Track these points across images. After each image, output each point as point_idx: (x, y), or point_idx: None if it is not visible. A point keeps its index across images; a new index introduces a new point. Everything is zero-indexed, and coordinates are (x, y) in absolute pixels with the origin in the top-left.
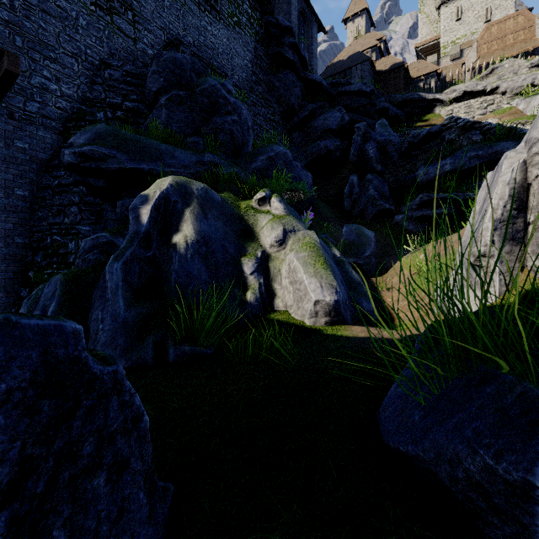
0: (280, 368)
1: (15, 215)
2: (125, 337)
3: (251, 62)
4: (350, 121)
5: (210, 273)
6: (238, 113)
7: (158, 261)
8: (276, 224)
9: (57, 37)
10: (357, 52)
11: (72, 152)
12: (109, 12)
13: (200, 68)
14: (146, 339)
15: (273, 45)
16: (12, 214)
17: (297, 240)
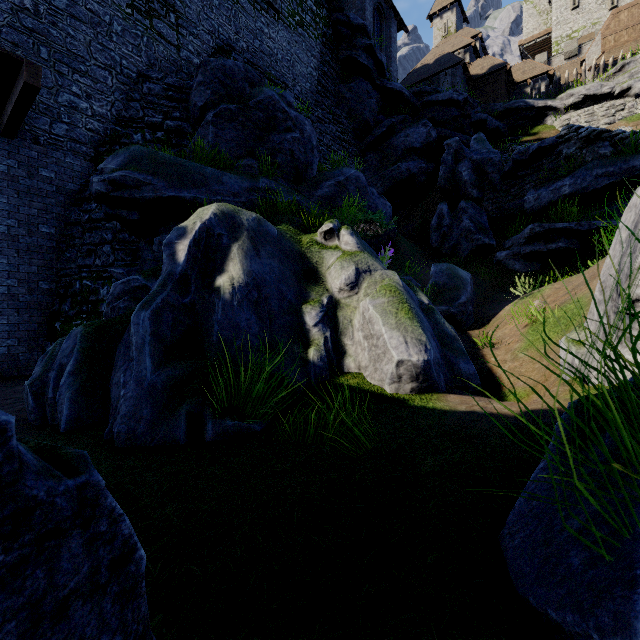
0: (352, 455)
1: (40, 256)
2: (151, 407)
3: (316, 70)
4: (438, 138)
5: (262, 324)
6: (300, 129)
7: (197, 309)
8: (347, 262)
9: (88, 46)
10: (446, 54)
11: (102, 180)
12: (148, 15)
13: (254, 77)
14: (178, 410)
15: (343, 49)
16: (36, 255)
17: (374, 282)
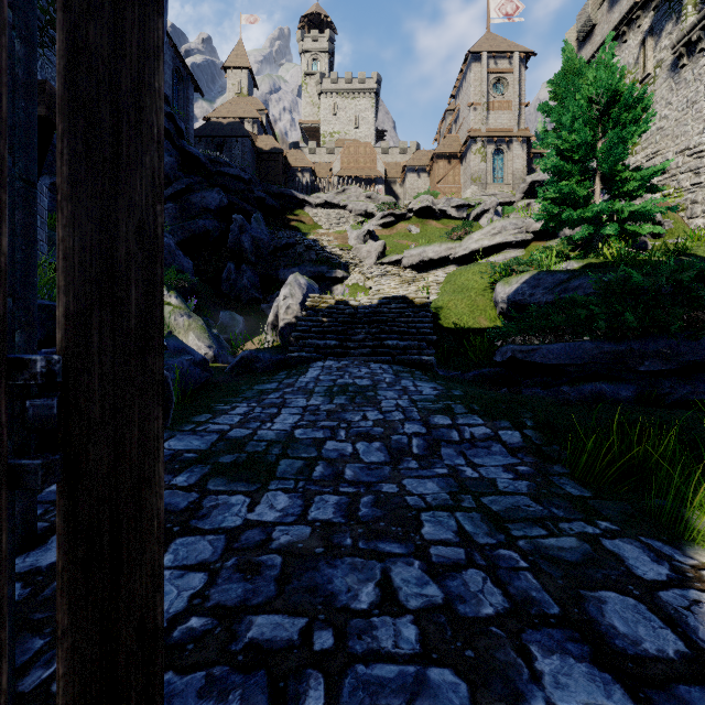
0: None
1: None
2: None
3: None
4: (230, 202)
5: None
6: None
7: None
8: (178, 313)
9: None
10: (238, 122)
11: None
12: None
13: None
14: None
15: None
16: None
17: (192, 323)
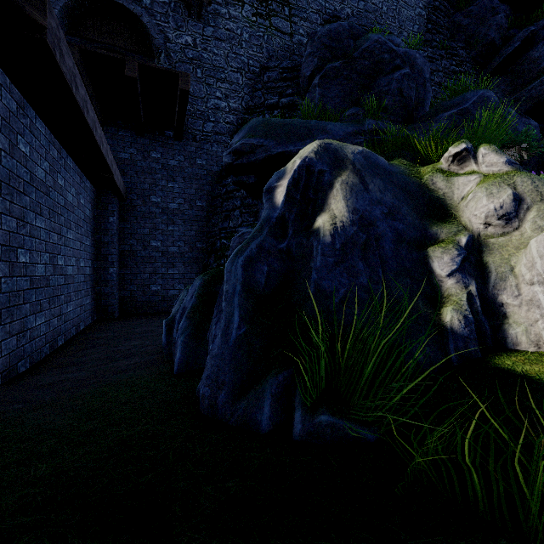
0: None
1: (196, 223)
2: (234, 371)
3: (425, 8)
4: None
5: (371, 273)
6: (410, 65)
7: (294, 255)
8: (495, 186)
9: (226, 58)
10: None
11: (228, 153)
12: (268, 16)
13: (358, 31)
14: (262, 383)
15: None
16: (194, 223)
17: None
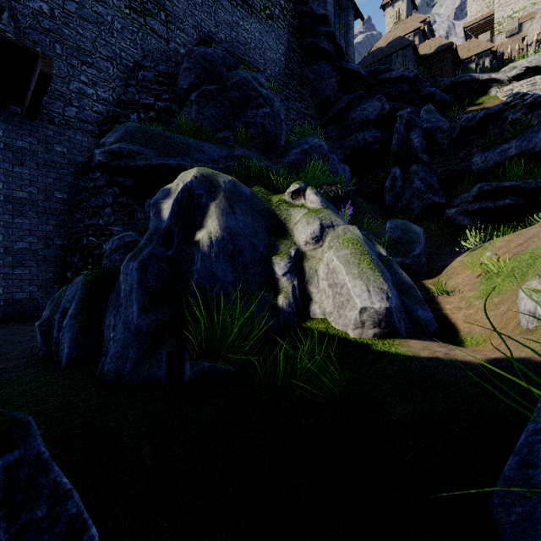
0: (321, 400)
1: (55, 217)
2: (136, 348)
3: (284, 55)
4: (391, 110)
5: (236, 274)
6: (270, 105)
7: (179, 260)
8: (312, 218)
9: (94, 42)
10: (398, 37)
11: (103, 151)
12: (143, 14)
13: (231, 62)
14: (160, 352)
15: (307, 36)
16: (52, 216)
17: (336, 236)
